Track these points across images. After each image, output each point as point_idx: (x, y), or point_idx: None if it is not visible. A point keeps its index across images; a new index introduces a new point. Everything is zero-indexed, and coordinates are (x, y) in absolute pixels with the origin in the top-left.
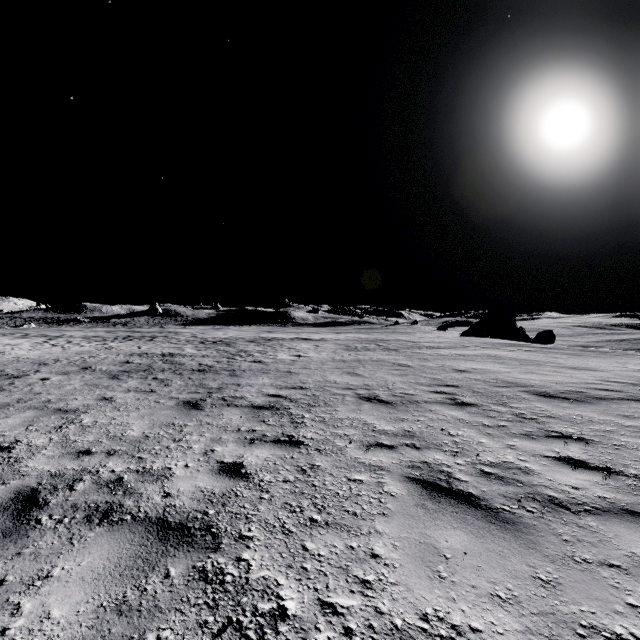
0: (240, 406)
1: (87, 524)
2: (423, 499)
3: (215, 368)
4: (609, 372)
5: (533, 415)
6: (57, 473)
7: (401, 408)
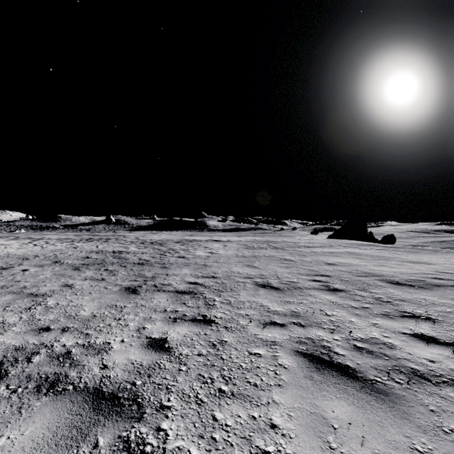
0: (167, 291)
1: (36, 394)
2: (310, 371)
3: (150, 262)
4: (440, 265)
5: (388, 299)
6: (20, 347)
7: (288, 293)
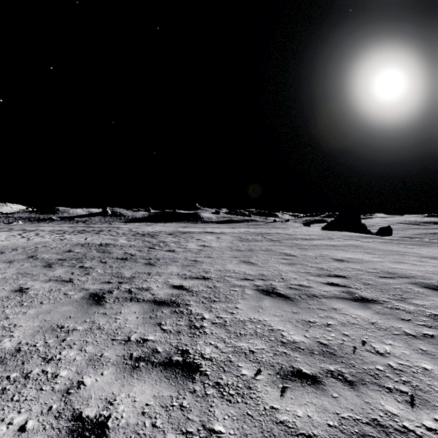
0: (142, 301)
1: None
2: None
3: (135, 256)
4: None
5: None
6: None
7: (303, 305)
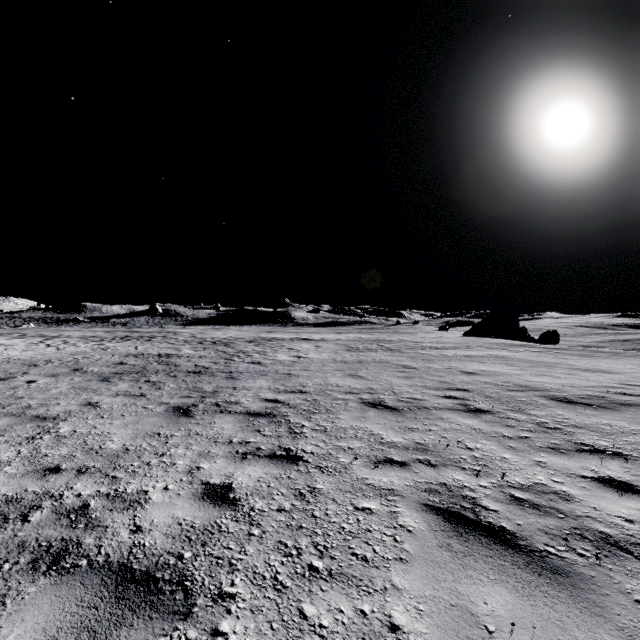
0: (234, 413)
1: (30, 573)
2: (447, 537)
3: (211, 370)
4: (626, 374)
5: (556, 424)
6: (14, 497)
7: (409, 415)
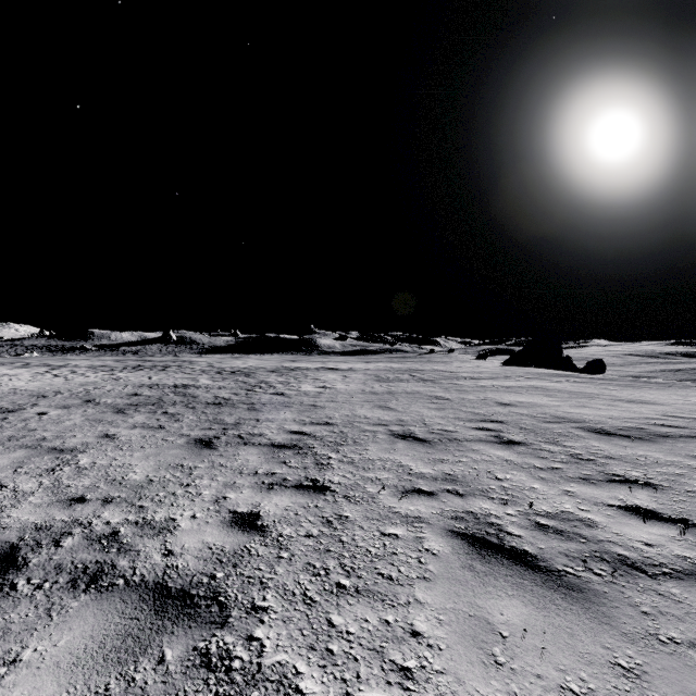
0: (258, 445)
1: (71, 590)
2: (470, 559)
3: (232, 401)
4: (670, 406)
5: (590, 455)
6: (43, 525)
7: (440, 447)
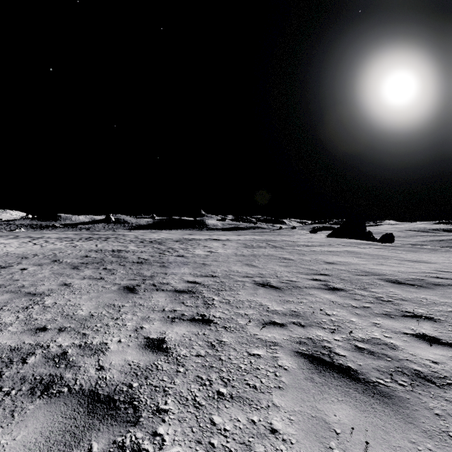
0: (166, 290)
1: (30, 396)
2: (311, 373)
3: (149, 261)
4: (439, 264)
5: (389, 298)
6: (16, 347)
7: (287, 292)
